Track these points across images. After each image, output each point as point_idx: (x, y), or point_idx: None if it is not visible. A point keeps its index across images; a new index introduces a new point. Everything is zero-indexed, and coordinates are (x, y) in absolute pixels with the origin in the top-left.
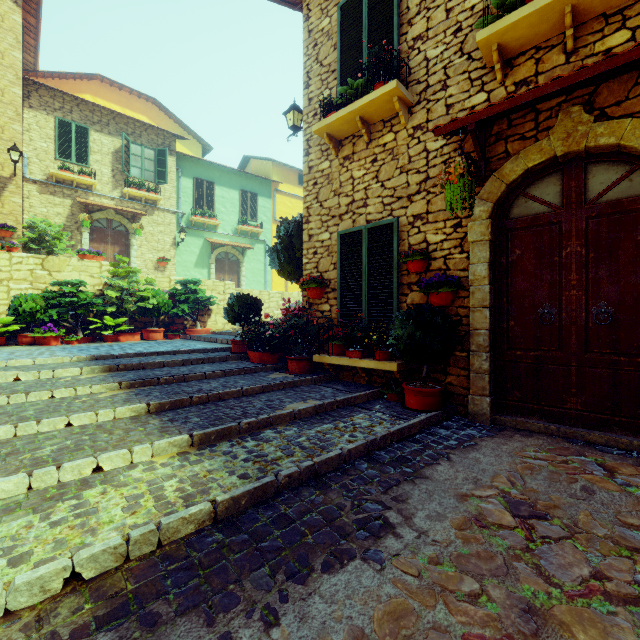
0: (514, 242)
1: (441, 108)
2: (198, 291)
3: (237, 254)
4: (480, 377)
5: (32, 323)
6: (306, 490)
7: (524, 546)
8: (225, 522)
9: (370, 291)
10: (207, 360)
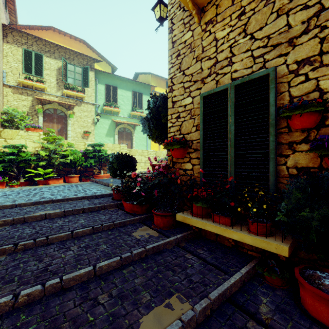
0: None
1: None
2: (102, 151)
3: (130, 128)
4: None
5: None
6: None
7: None
8: None
9: (236, 151)
10: (87, 209)
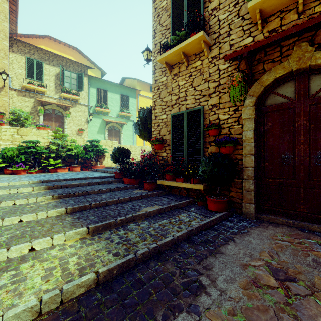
0: (268, 119)
1: (227, 46)
2: (98, 146)
3: (119, 127)
4: (249, 193)
5: (11, 162)
6: (153, 262)
7: (285, 301)
8: (103, 285)
9: (188, 146)
10: (101, 182)
